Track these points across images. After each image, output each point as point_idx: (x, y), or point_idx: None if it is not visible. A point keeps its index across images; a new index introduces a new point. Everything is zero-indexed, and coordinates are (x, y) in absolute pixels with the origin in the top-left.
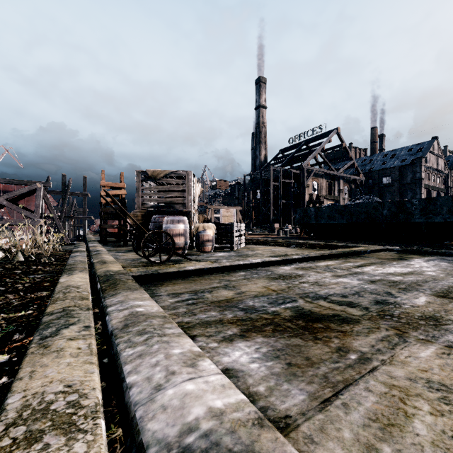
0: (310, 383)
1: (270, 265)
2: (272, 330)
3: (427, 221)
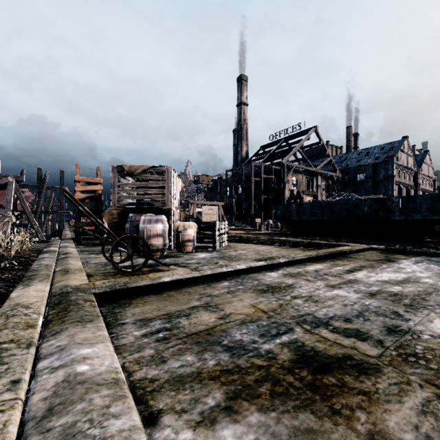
0: None
1: (256, 271)
2: (270, 393)
3: (406, 219)
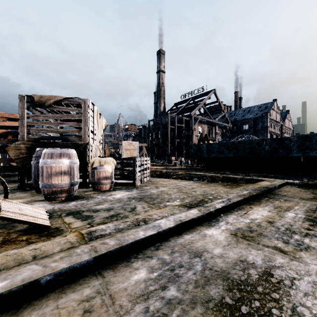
0: None
1: (189, 227)
2: None
3: (303, 156)
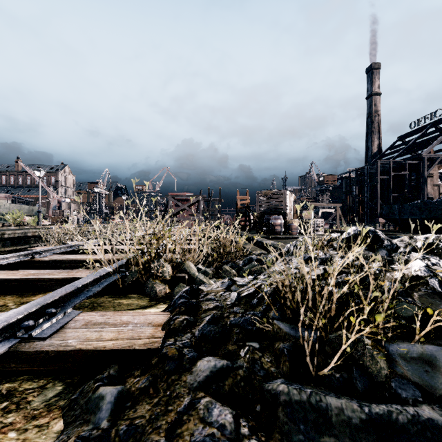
0: None
1: None
2: None
3: None
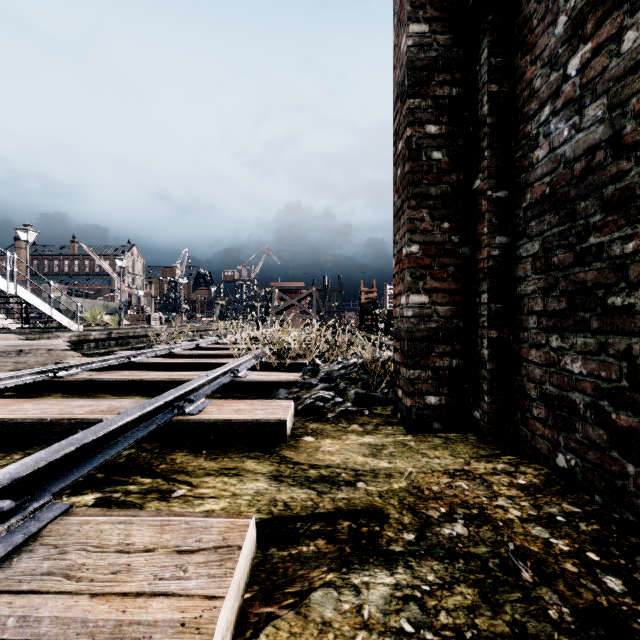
0: None
1: None
2: None
3: None
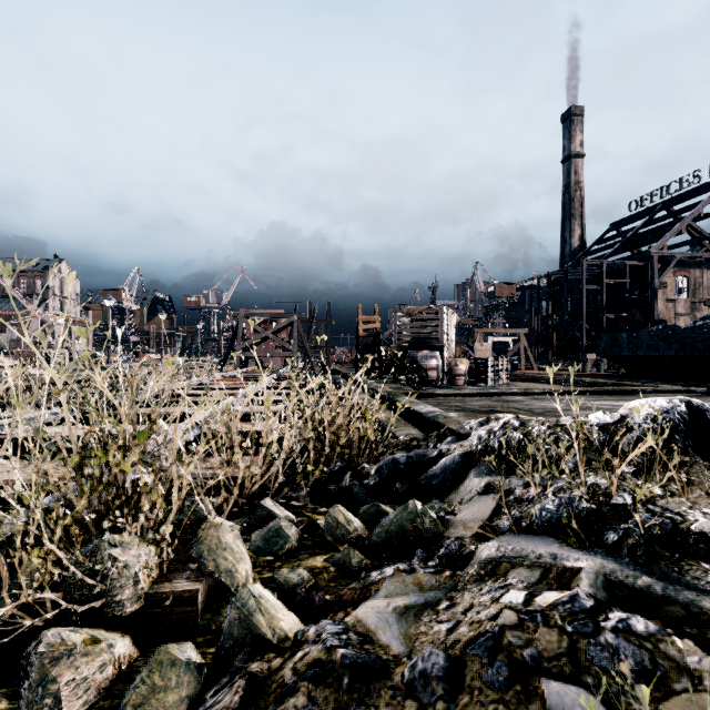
0: (470, 418)
1: (507, 396)
2: (470, 412)
3: None
